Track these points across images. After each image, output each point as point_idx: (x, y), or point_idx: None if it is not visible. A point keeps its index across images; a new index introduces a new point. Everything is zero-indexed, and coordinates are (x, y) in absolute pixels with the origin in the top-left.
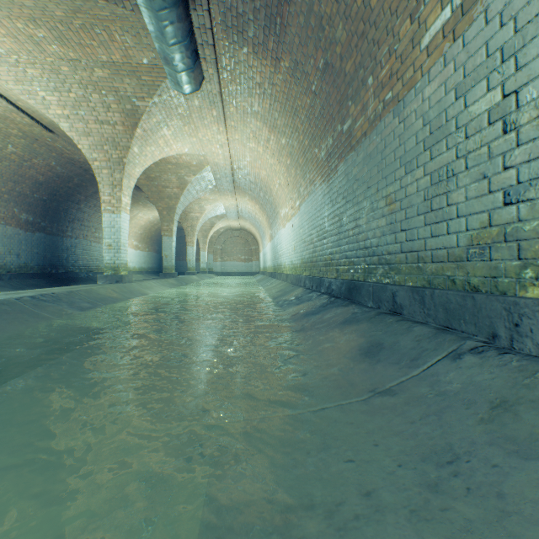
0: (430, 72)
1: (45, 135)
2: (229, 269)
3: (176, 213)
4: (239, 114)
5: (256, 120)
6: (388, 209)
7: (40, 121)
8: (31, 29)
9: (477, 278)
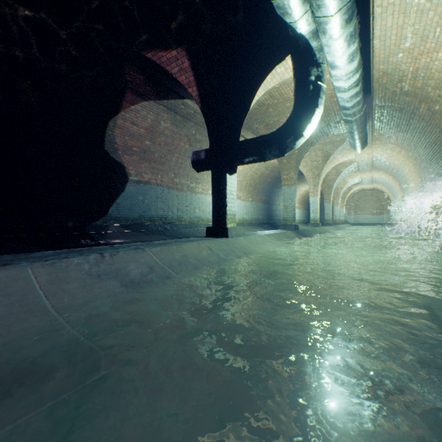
0: None
1: None
2: (361, 220)
3: (332, 189)
4: (381, 143)
5: (392, 145)
6: None
7: None
8: None
9: None
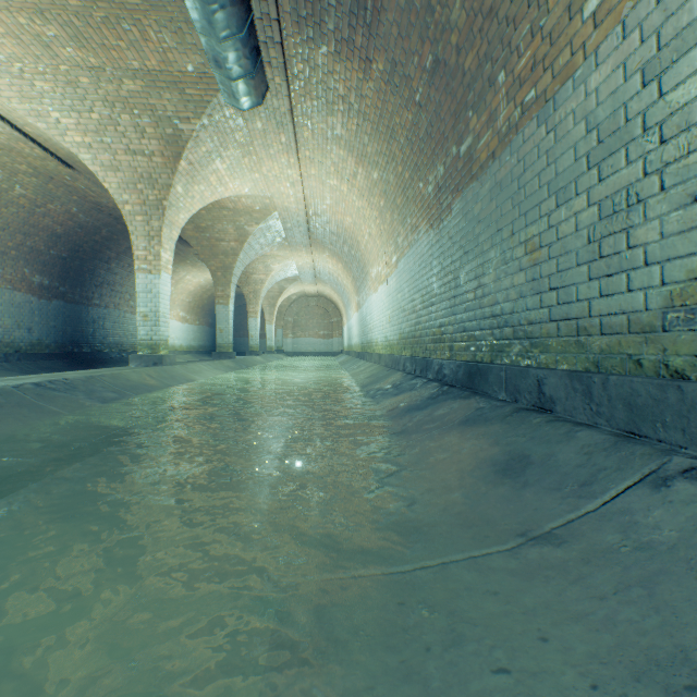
0: (599, 50)
1: (62, 171)
2: (303, 347)
3: (234, 274)
4: (316, 139)
5: (339, 148)
6: (529, 259)
7: (56, 153)
8: (38, 25)
9: (681, 357)
